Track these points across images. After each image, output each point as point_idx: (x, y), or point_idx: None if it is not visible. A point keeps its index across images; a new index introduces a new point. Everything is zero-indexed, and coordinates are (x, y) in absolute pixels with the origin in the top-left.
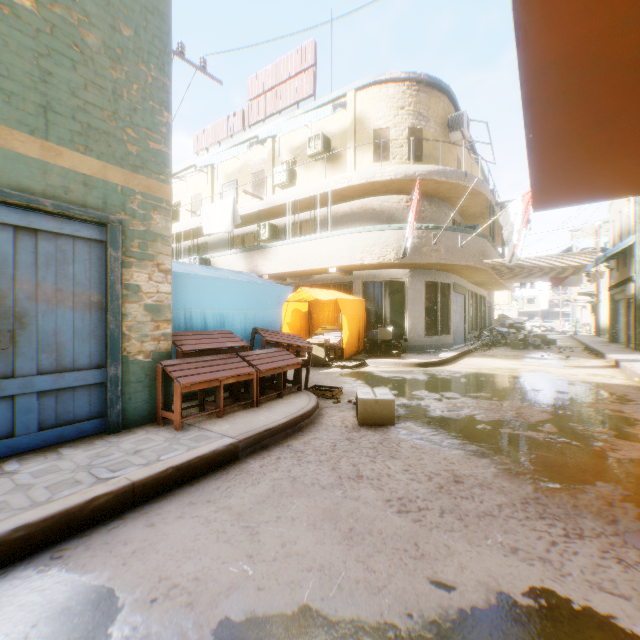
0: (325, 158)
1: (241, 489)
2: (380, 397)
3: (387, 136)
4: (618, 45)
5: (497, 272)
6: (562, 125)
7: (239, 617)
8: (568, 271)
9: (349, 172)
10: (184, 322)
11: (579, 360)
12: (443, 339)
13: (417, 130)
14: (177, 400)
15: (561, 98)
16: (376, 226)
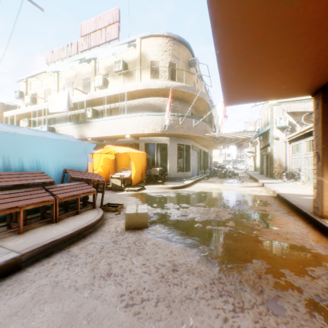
0: (123, 73)
1: (4, 301)
2: (139, 211)
3: (158, 65)
4: None
5: (212, 140)
6: (235, 46)
7: None
8: (243, 140)
9: (136, 82)
10: (3, 165)
11: (248, 183)
12: (186, 174)
13: (173, 64)
14: None
15: (233, 24)
16: (151, 113)
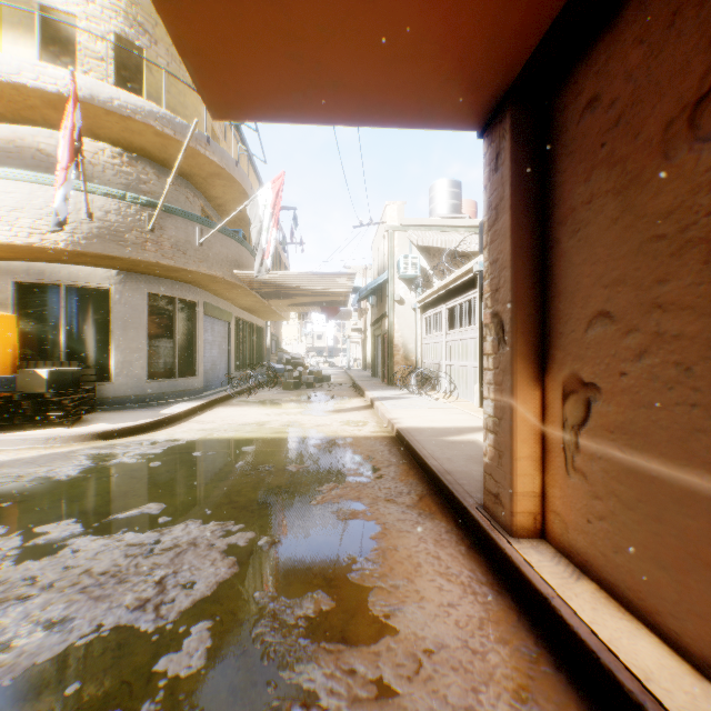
0: None
1: None
2: None
3: (73, 30)
4: None
5: (262, 293)
6: None
7: None
8: (336, 300)
9: None
10: None
11: (343, 400)
12: (184, 383)
13: (134, 48)
14: None
15: None
16: (23, 171)
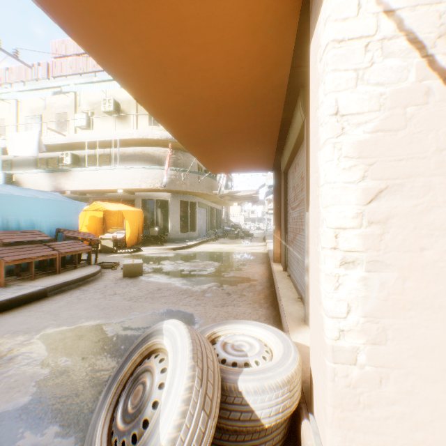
0: (115, 117)
1: (50, 305)
2: (135, 262)
3: None
4: (200, 136)
5: (220, 197)
6: (199, 150)
7: (50, 331)
8: (253, 198)
9: (131, 130)
10: (3, 225)
11: (255, 243)
12: (191, 234)
13: None
14: (4, 270)
15: (193, 144)
16: (149, 166)
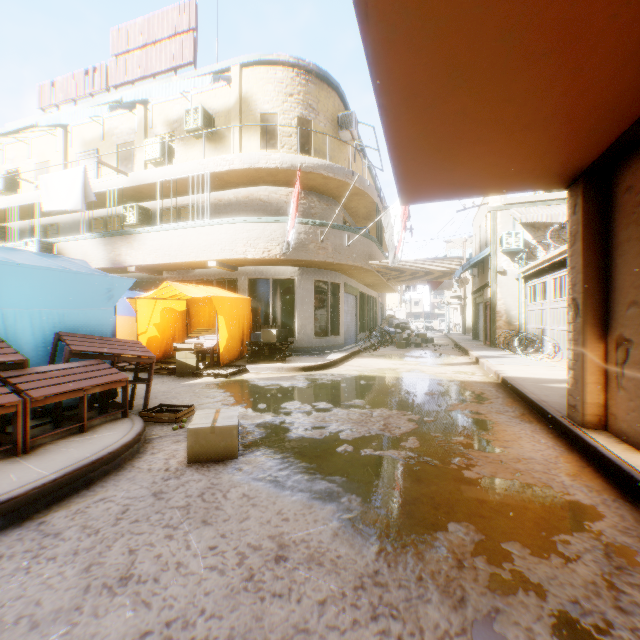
0: (203, 135)
1: None
2: (219, 423)
3: (275, 122)
4: None
5: (383, 274)
6: (413, 73)
7: None
8: (442, 276)
9: (230, 154)
10: None
11: (450, 357)
12: (333, 340)
13: (307, 122)
14: None
15: (405, 17)
16: (260, 217)
